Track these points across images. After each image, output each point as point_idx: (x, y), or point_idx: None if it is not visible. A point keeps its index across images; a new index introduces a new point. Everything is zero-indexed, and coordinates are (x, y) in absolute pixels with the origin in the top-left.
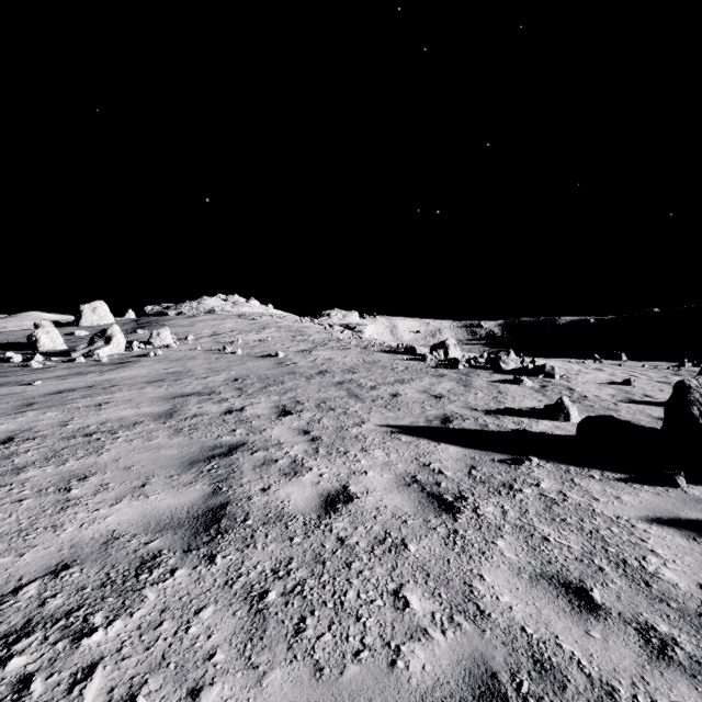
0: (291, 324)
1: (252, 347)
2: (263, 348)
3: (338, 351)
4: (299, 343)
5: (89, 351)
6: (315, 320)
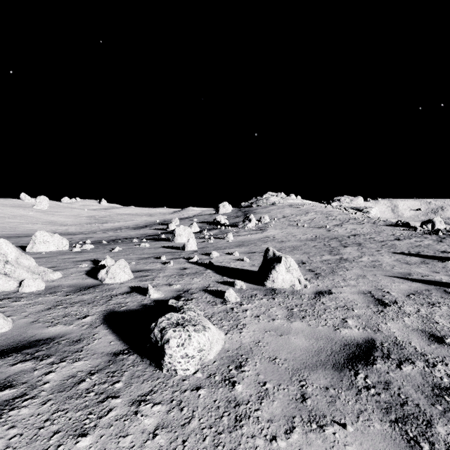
0: (321, 209)
1: (309, 223)
2: (315, 223)
3: (357, 225)
4: (332, 221)
5: (244, 225)
6: (334, 206)
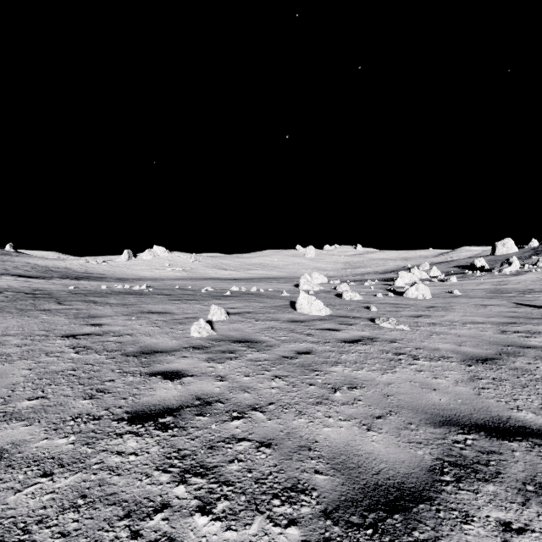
0: None
1: None
2: None
3: None
4: None
5: (500, 269)
6: None
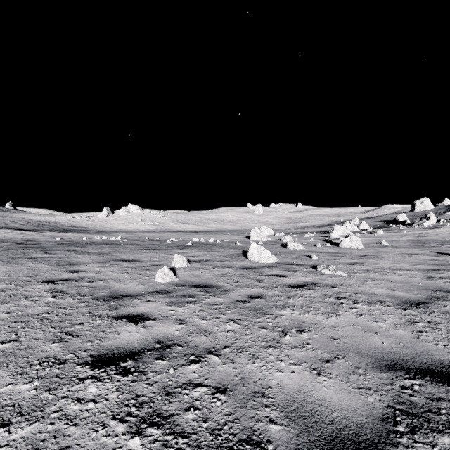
0: None
1: None
2: None
3: None
4: None
5: (419, 223)
6: None
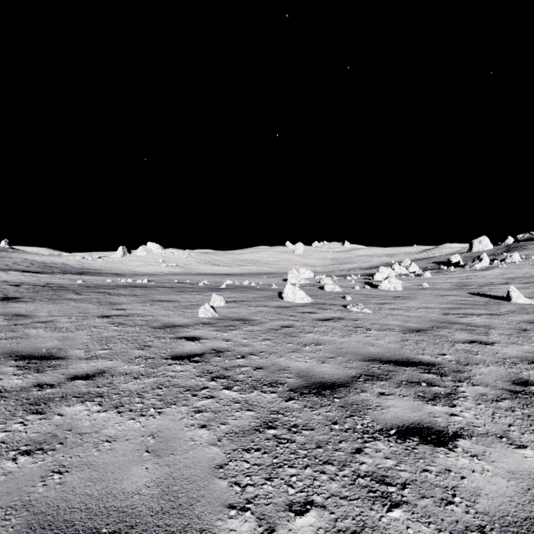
0: None
1: None
2: None
3: None
4: None
5: (471, 265)
6: None
